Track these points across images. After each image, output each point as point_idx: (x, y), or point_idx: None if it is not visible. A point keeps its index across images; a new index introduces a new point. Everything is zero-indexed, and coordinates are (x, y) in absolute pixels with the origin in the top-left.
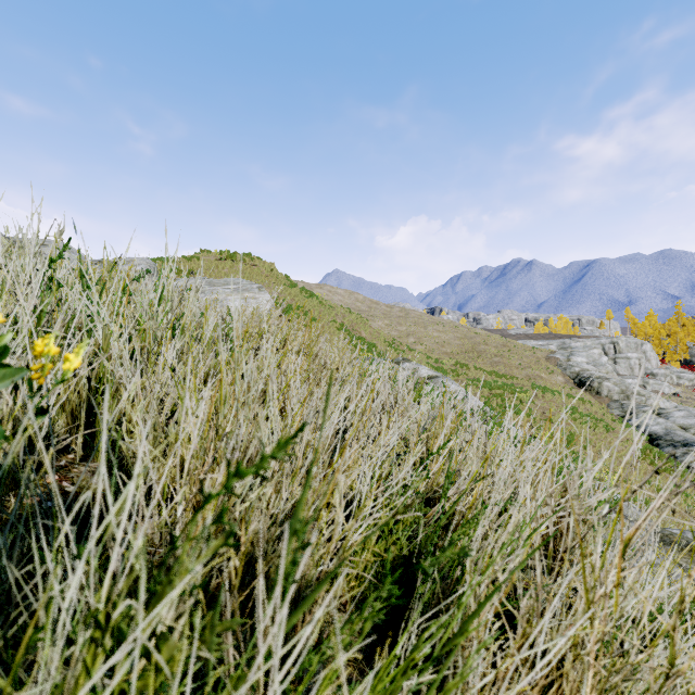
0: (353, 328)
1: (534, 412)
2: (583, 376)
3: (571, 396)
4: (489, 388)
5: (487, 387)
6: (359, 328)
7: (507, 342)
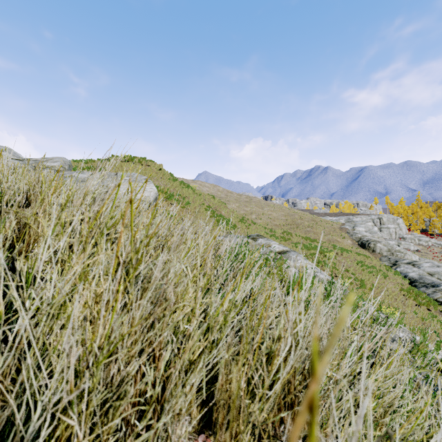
0: (216, 209)
1: (337, 265)
2: (364, 240)
3: (359, 254)
4: (306, 249)
5: (305, 248)
6: (220, 209)
7: (315, 218)
